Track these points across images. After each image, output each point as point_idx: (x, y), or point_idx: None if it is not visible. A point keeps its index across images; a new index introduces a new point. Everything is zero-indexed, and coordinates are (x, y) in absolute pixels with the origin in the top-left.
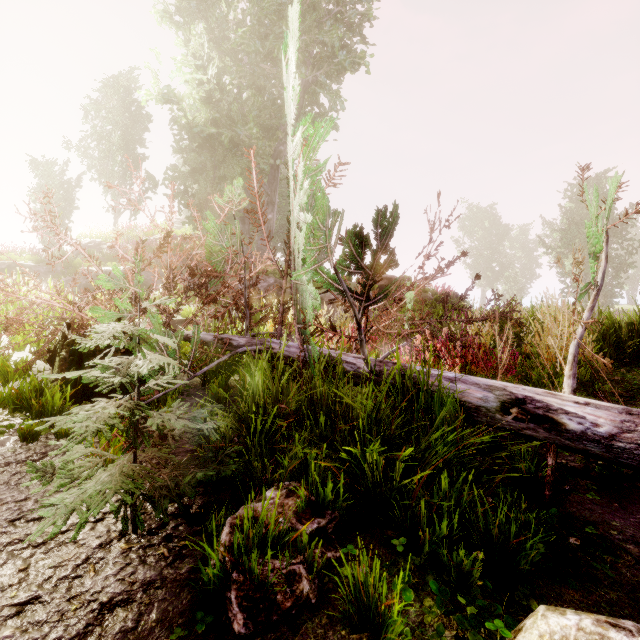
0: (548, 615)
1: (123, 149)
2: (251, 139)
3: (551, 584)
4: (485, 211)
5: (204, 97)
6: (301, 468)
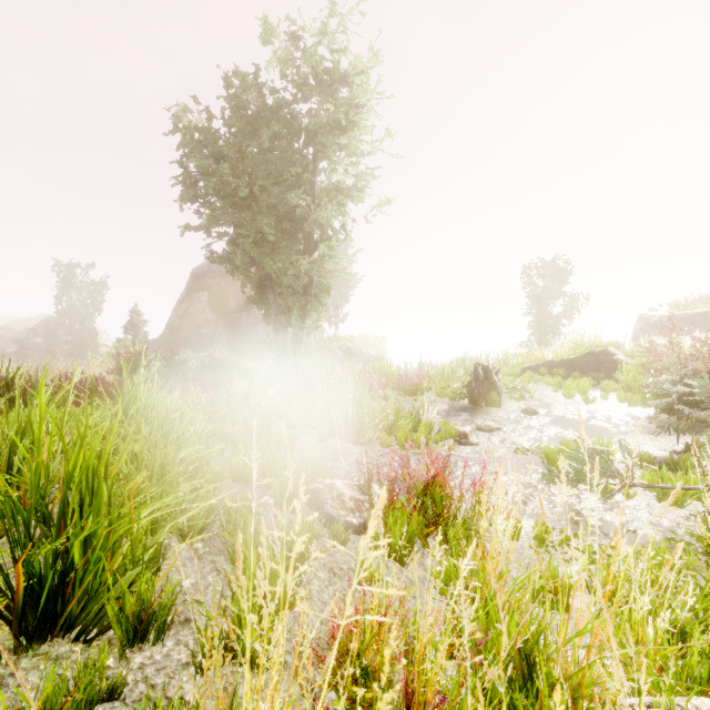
0: None
1: None
2: None
3: None
4: None
5: None
6: None
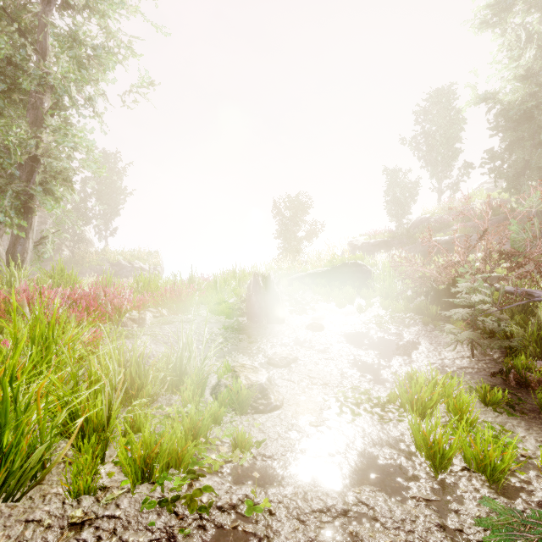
0: None
1: (444, 142)
2: None
3: None
4: None
5: (521, 76)
6: None
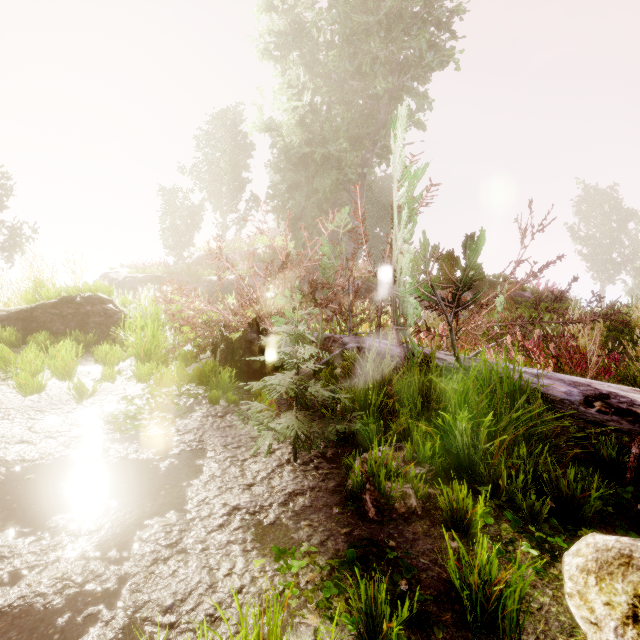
0: (596, 535)
1: (229, 172)
2: (339, 150)
3: (614, 533)
4: (604, 193)
5: (299, 120)
6: (404, 434)
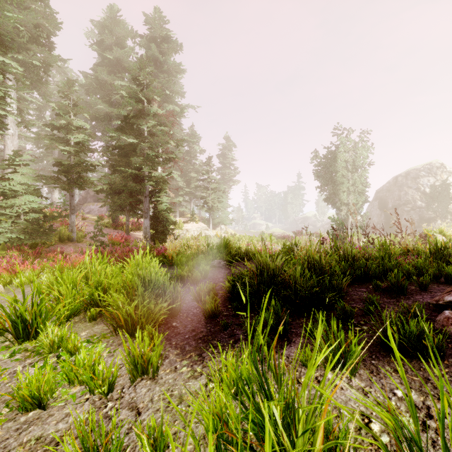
0: None
1: None
2: None
3: None
4: None
5: None
6: None
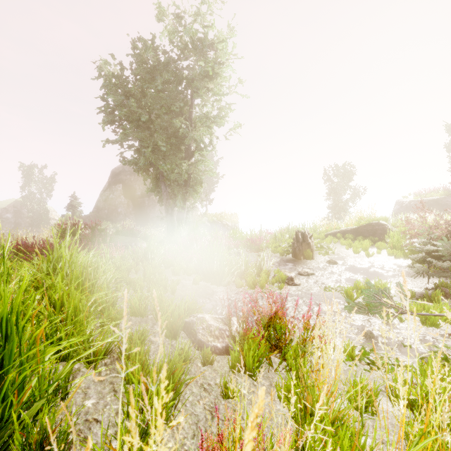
0: None
1: None
2: None
3: None
4: None
5: None
6: None
